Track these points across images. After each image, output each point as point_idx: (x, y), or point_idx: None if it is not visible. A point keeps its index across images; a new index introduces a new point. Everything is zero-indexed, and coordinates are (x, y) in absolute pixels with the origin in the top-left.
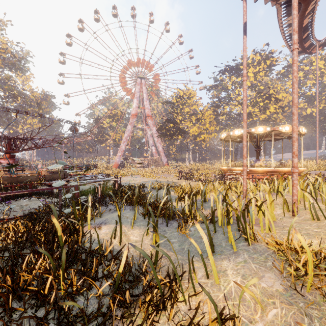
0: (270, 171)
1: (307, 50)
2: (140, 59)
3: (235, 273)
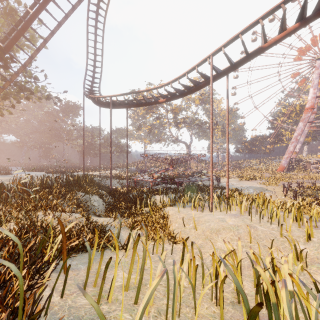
0: None
1: None
2: None
3: None
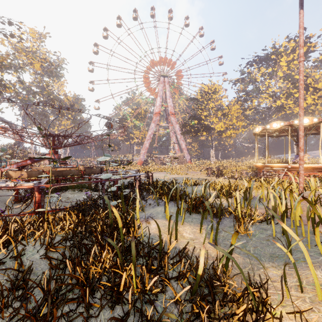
0: (317, 168)
1: None
2: (163, 58)
3: None
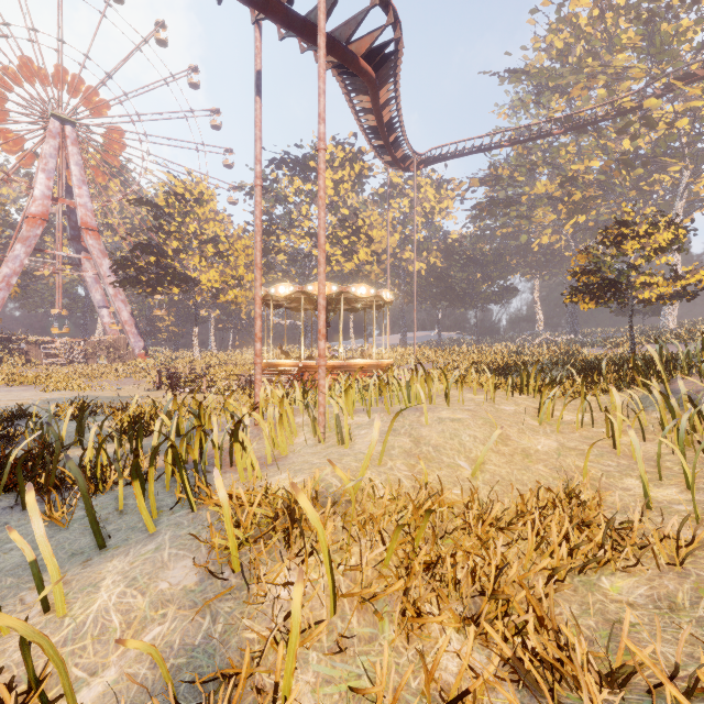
0: (338, 366)
1: (403, 164)
2: (59, 69)
3: (118, 579)
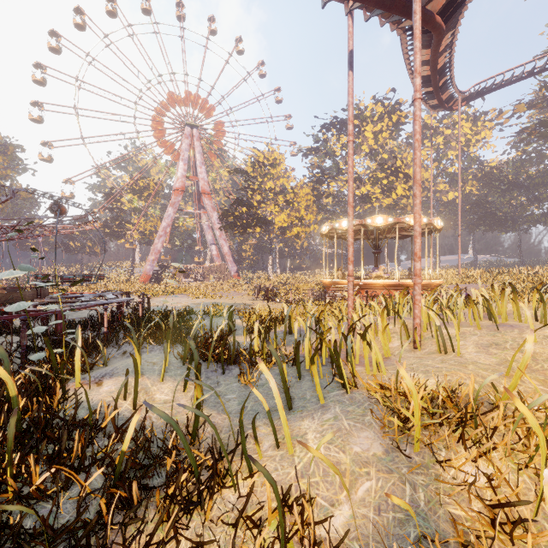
0: (393, 285)
1: (447, 104)
2: (190, 94)
3: (318, 436)
